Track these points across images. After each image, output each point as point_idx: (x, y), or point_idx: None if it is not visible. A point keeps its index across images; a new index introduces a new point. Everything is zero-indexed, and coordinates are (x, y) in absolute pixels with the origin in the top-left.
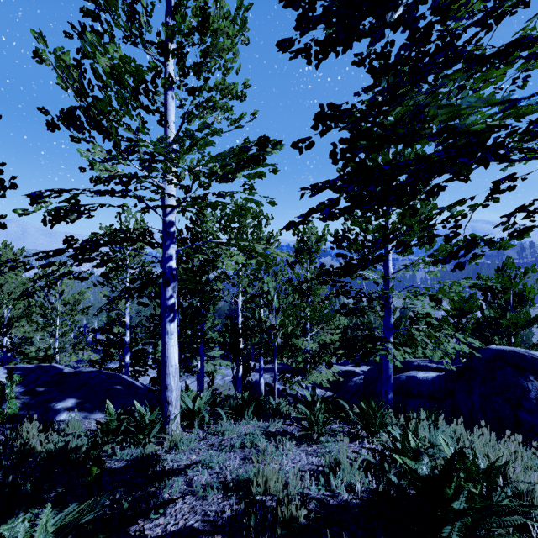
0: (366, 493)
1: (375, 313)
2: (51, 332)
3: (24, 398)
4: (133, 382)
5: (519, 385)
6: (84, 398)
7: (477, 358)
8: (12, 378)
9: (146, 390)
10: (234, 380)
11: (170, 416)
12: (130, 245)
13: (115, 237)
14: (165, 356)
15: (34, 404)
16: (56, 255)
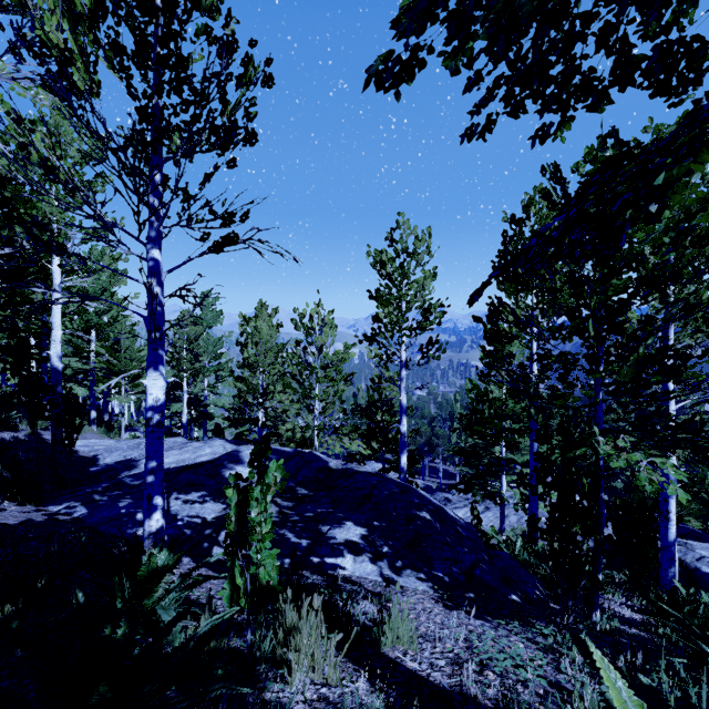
0: None
1: None
2: (308, 406)
3: (282, 503)
4: (443, 509)
5: None
6: (374, 527)
7: None
8: (263, 473)
9: (471, 531)
10: None
11: None
12: (540, 110)
13: (497, 88)
14: None
15: (297, 520)
16: None
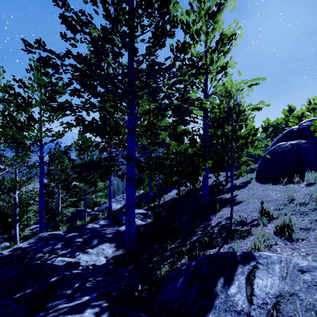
0: (66, 228)
1: (35, 201)
2: None
3: None
4: None
5: (81, 214)
6: None
7: (75, 211)
8: None
9: None
10: (9, 239)
11: (18, 243)
12: None
13: None
14: (16, 231)
15: None
16: (3, 217)
